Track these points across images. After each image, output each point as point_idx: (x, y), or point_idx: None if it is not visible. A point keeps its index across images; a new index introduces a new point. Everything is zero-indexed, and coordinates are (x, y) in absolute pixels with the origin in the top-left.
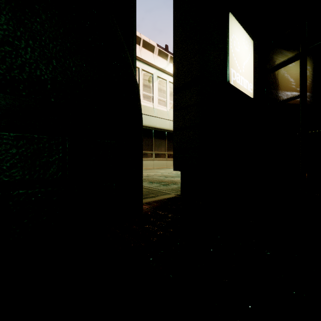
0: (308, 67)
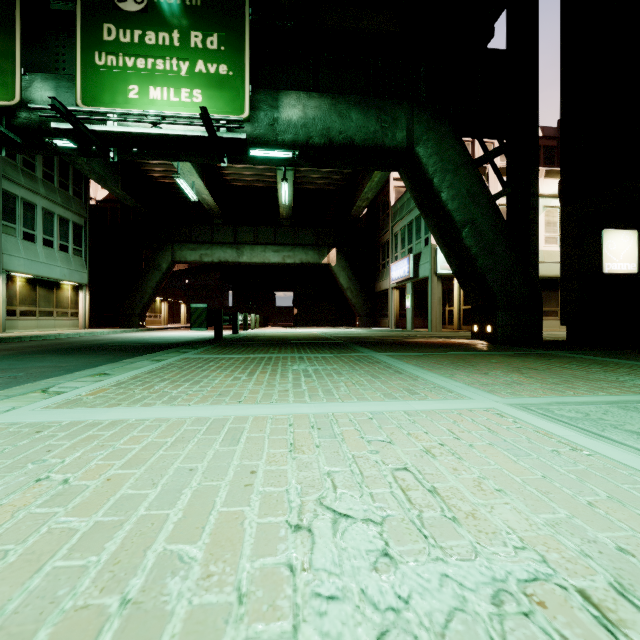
0: None
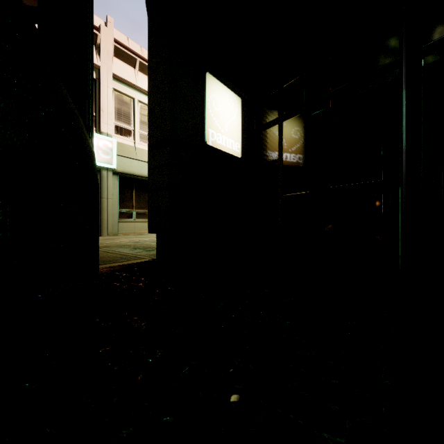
0: (283, 133)
